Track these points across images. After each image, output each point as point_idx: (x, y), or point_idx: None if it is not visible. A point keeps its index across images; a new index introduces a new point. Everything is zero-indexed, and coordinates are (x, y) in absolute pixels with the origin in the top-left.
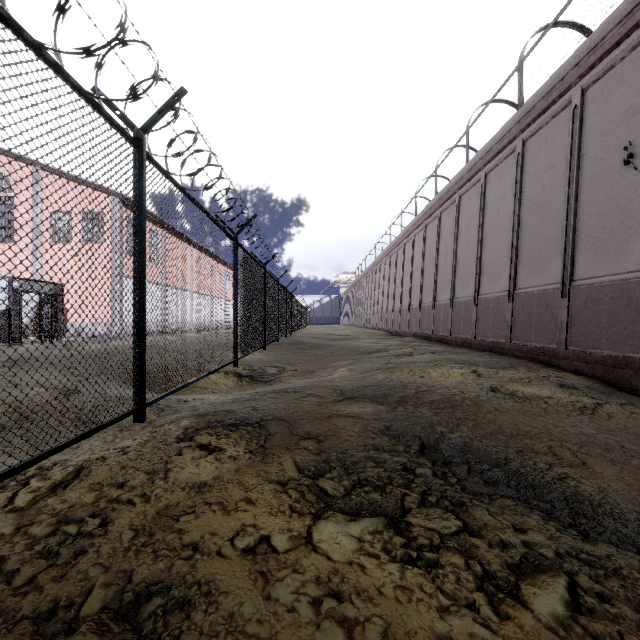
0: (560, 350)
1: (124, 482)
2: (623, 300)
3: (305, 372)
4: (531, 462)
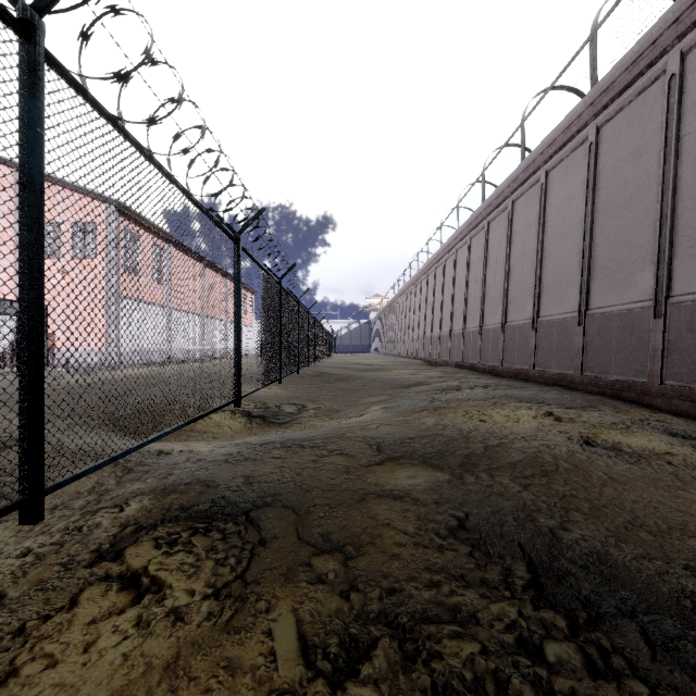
0: (653, 385)
1: None
2: None
3: (330, 411)
4: None
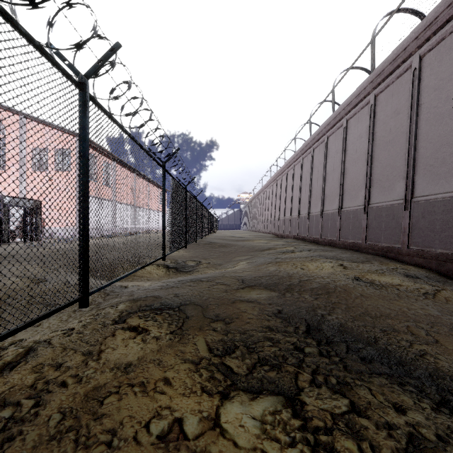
0: (403, 249)
1: (62, 363)
2: (452, 212)
3: (215, 264)
4: (395, 340)
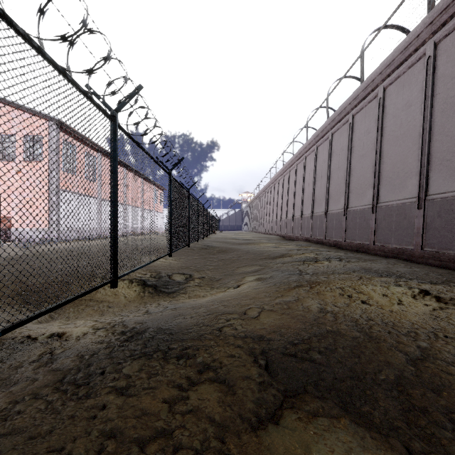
0: None
1: None
2: None
3: (212, 280)
4: None
